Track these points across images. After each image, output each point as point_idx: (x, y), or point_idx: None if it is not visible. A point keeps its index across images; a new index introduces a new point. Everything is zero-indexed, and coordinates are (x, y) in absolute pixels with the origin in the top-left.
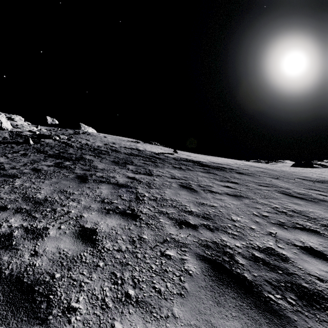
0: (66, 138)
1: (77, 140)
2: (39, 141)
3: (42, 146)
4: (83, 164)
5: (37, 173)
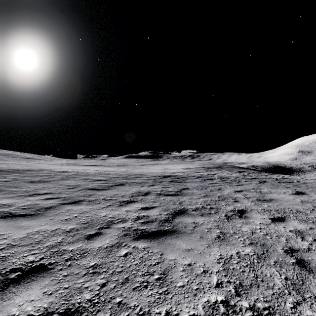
0: None
1: None
2: None
3: None
4: None
5: None
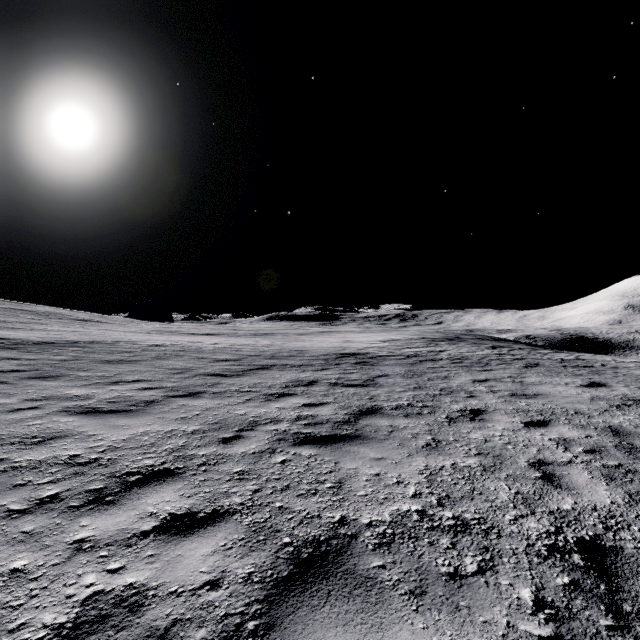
0: None
1: None
2: None
3: None
4: None
5: None
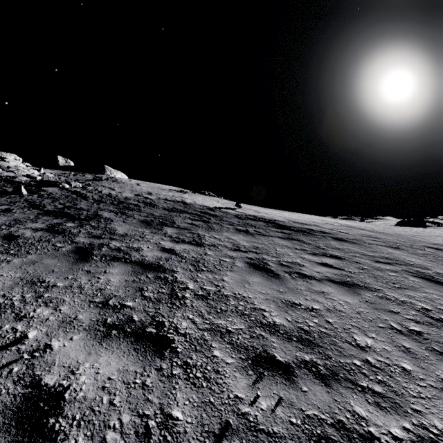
0: (81, 186)
1: (96, 189)
2: (37, 191)
3: (40, 198)
4: (94, 226)
5: (8, 243)
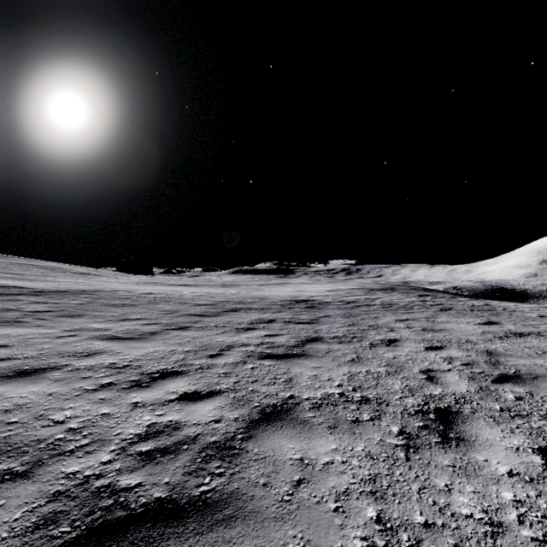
0: None
1: None
2: None
3: None
4: None
5: None
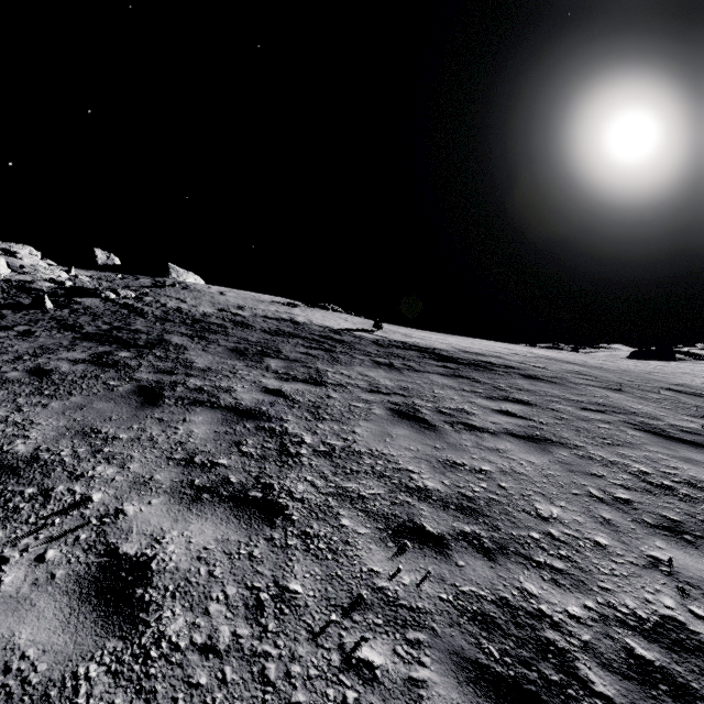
0: (134, 296)
1: (158, 301)
2: (68, 303)
3: (74, 315)
4: (160, 356)
5: (38, 381)
